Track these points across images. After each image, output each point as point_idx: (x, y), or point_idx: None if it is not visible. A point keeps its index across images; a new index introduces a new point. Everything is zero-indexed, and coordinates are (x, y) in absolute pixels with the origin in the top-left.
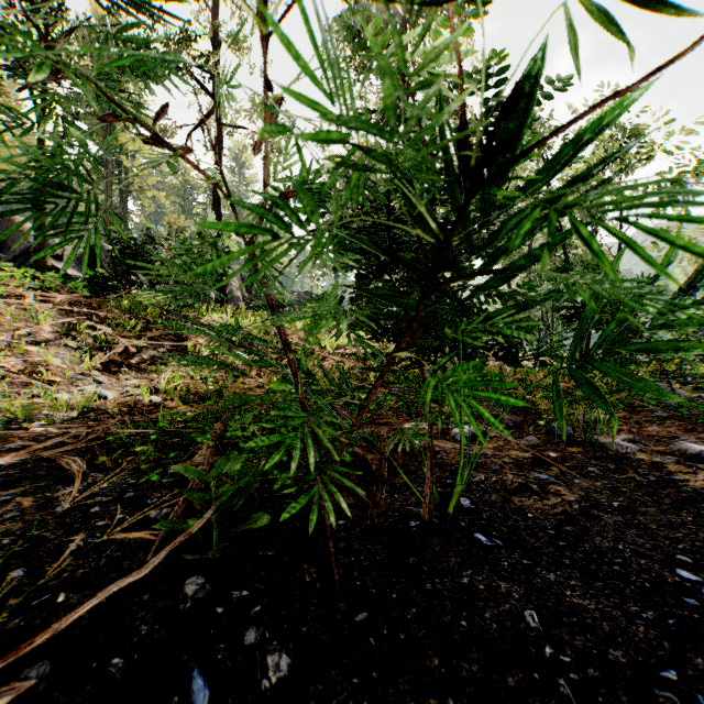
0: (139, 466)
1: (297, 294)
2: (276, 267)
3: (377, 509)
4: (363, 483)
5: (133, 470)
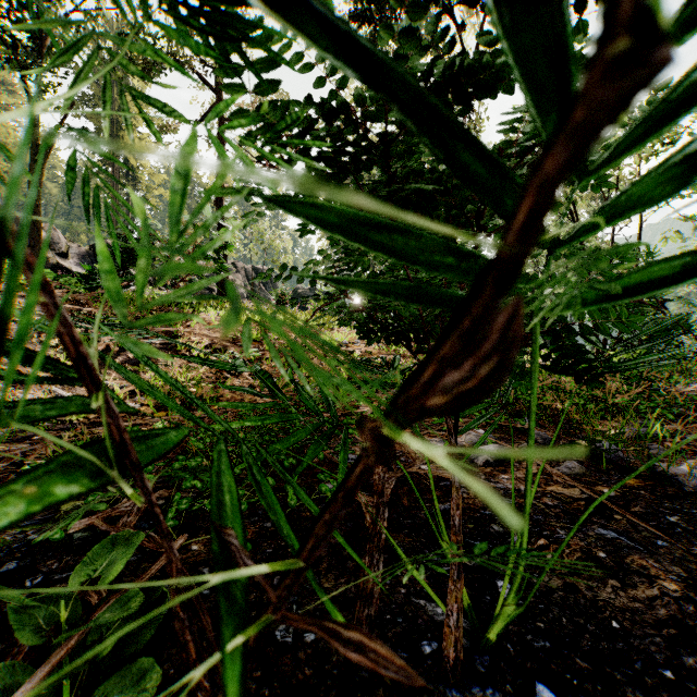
0: (58, 507)
1: (302, 291)
2: (278, 263)
3: (369, 608)
4: (352, 544)
5: (48, 513)
